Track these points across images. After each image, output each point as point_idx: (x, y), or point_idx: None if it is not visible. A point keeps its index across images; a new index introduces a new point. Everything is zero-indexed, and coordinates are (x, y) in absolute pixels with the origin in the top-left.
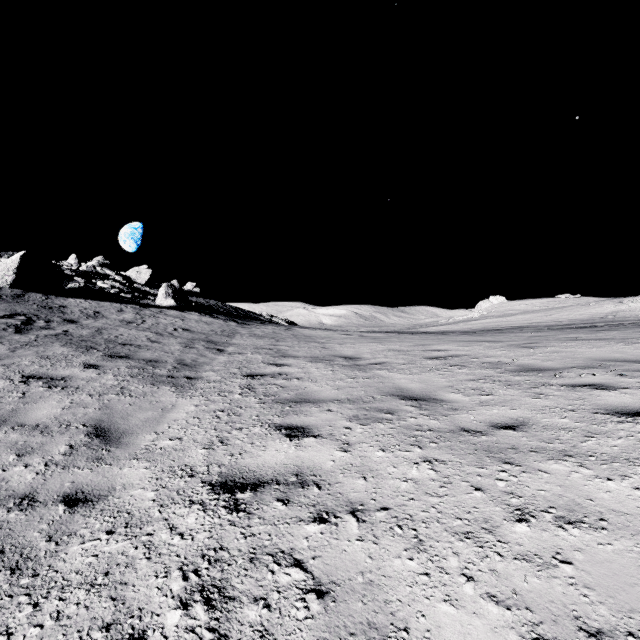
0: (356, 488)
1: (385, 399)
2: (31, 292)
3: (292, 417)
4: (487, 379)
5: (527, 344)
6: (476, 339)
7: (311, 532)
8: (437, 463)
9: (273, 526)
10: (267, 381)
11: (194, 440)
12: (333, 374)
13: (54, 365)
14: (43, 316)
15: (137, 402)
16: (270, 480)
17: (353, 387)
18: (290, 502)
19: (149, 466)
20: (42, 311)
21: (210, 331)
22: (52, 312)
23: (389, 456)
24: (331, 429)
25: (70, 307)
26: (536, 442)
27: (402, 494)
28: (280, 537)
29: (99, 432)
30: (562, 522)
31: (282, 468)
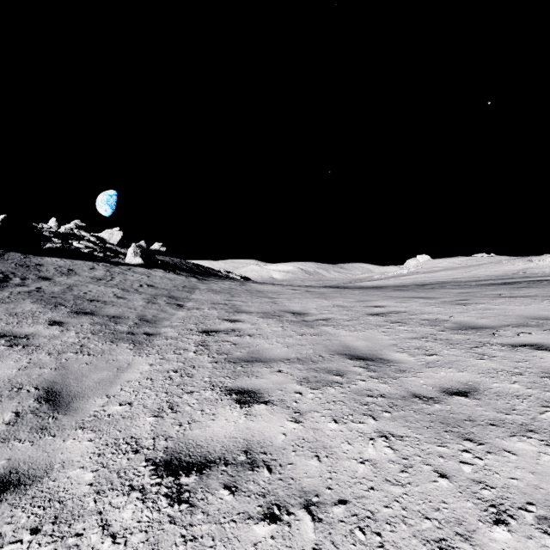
0: (309, 471)
1: (333, 358)
2: (11, 252)
3: (243, 379)
4: (429, 337)
5: (459, 301)
6: (411, 295)
7: (260, 536)
8: (394, 439)
9: (218, 525)
10: (221, 338)
11: (144, 405)
12: (283, 330)
13: (20, 322)
14: (19, 274)
15: (94, 361)
16: (218, 459)
17: (302, 345)
18: (238, 490)
19: (94, 438)
20: (19, 269)
21: (172, 287)
22: (28, 270)
23: (342, 429)
24: (282, 394)
25: (46, 265)
26: (492, 412)
27: (360, 481)
28: (225, 543)
29: (50, 396)
30: (546, 525)
31: (231, 443)
